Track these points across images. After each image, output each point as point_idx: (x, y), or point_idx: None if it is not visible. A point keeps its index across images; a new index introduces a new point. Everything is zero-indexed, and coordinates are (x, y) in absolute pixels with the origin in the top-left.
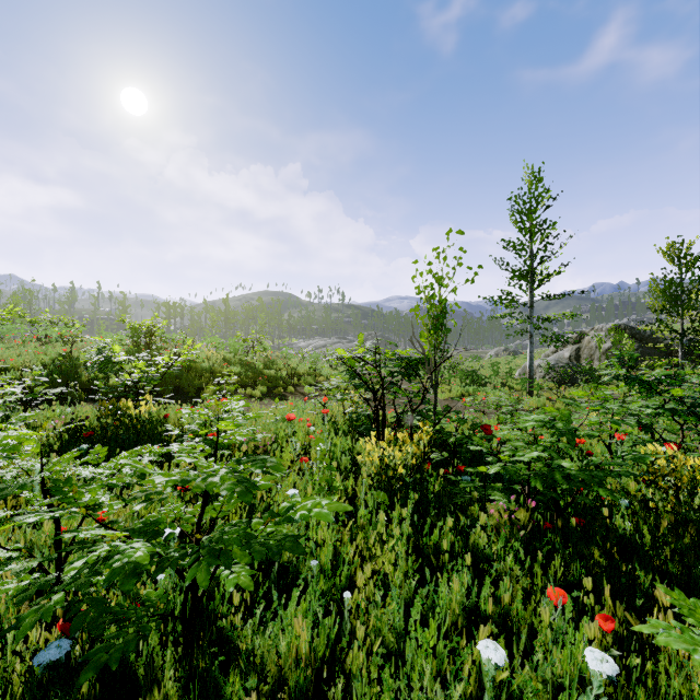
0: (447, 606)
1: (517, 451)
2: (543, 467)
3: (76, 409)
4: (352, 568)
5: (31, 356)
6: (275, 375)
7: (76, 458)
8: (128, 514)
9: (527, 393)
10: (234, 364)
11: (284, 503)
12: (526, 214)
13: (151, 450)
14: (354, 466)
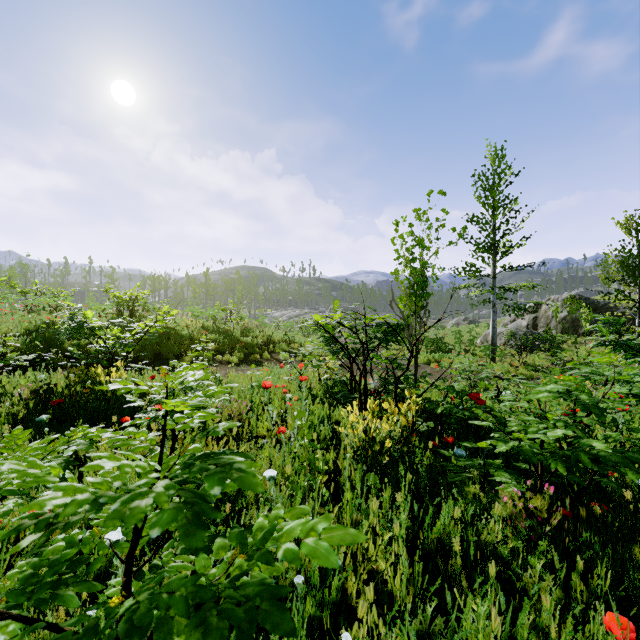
0: (473, 638)
1: (529, 426)
2: (551, 443)
3: (49, 376)
4: (343, 572)
5: (15, 323)
6: (251, 342)
7: (36, 430)
8: (7, 555)
9: (490, 359)
10: (212, 332)
11: (260, 519)
12: (489, 190)
13: (86, 433)
14: (333, 435)
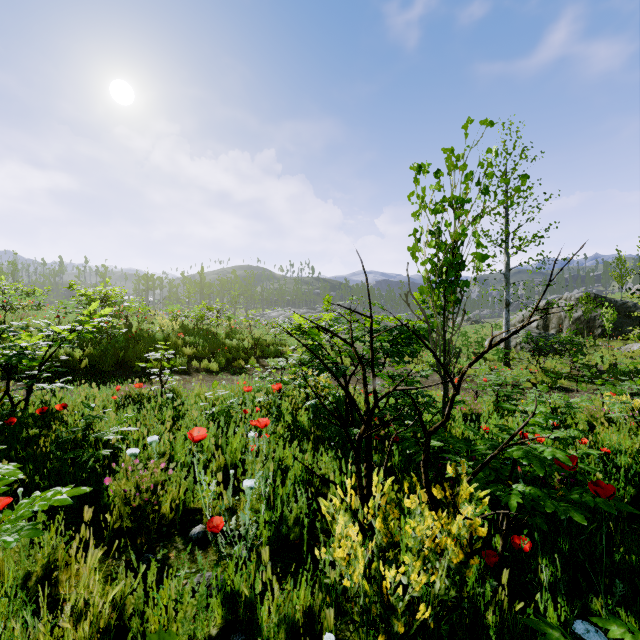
0: None
1: None
2: None
3: None
4: None
5: None
6: (236, 346)
7: None
8: None
9: (504, 364)
10: (193, 334)
11: None
12: (502, 177)
13: None
14: (316, 503)
